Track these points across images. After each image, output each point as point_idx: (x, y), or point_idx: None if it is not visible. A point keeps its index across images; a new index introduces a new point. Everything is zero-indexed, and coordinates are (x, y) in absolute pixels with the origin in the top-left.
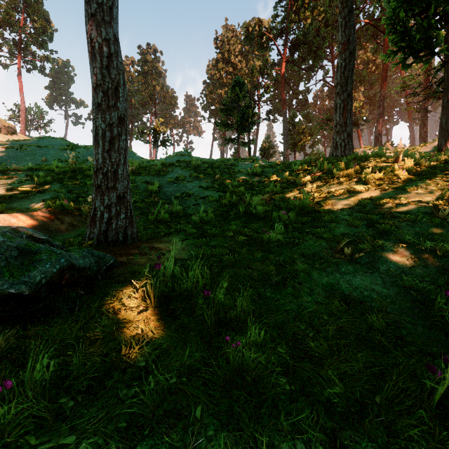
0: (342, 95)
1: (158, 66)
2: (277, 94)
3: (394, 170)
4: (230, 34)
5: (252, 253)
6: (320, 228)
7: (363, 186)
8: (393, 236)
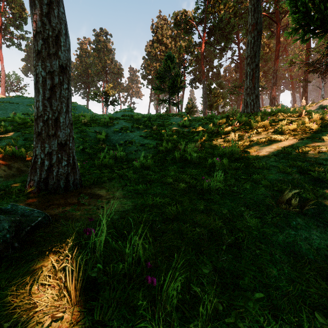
0: (252, 65)
1: (108, 45)
2: (197, 68)
3: (303, 122)
4: (163, 22)
5: (194, 203)
6: (254, 174)
7: (280, 135)
8: None
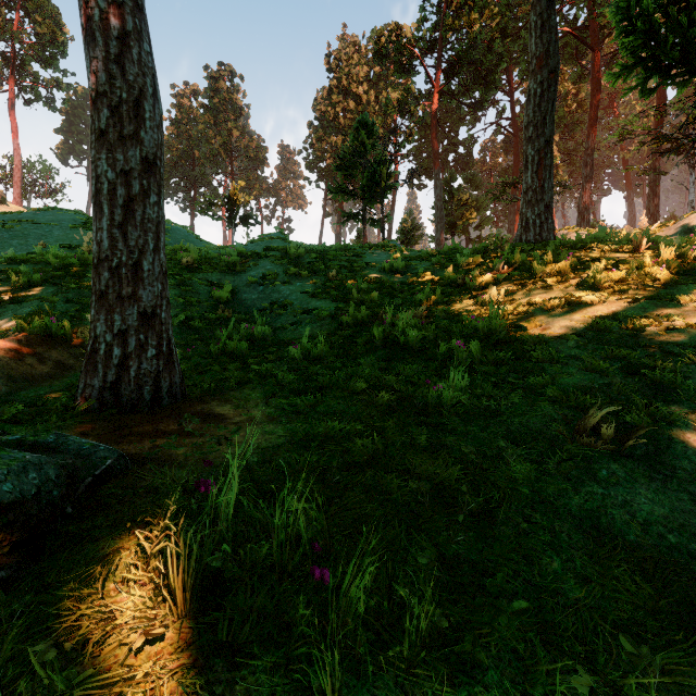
0: (537, 142)
1: (236, 99)
2: (424, 145)
3: (640, 264)
4: (351, 49)
5: (408, 432)
6: (532, 375)
7: (591, 293)
8: (683, 395)
